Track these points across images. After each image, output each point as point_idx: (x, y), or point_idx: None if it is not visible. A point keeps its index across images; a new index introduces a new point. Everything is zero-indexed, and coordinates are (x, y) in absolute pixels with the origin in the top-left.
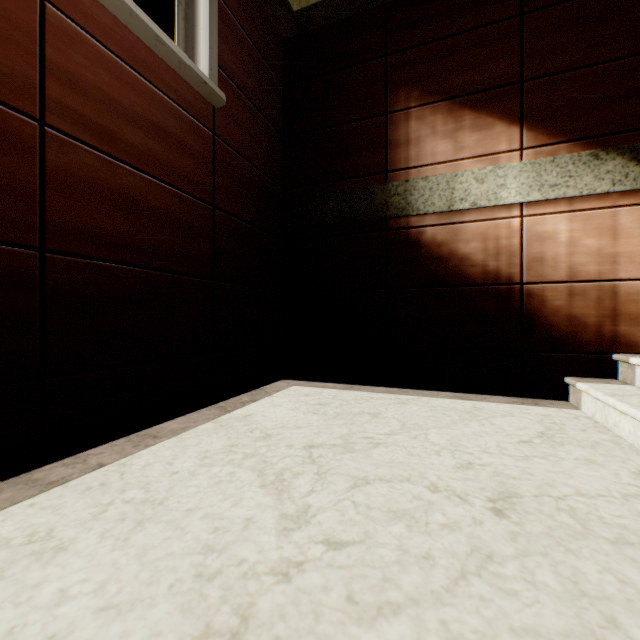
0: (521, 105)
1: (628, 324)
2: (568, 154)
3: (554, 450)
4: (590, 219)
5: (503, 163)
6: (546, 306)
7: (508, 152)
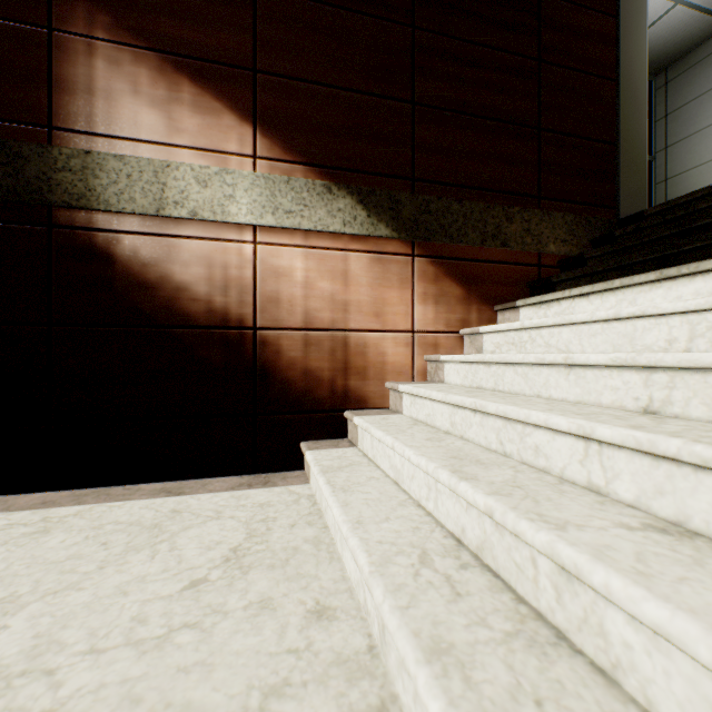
0: (255, 100)
1: (358, 378)
2: (304, 179)
3: (228, 593)
4: (325, 259)
5: (234, 168)
6: (283, 358)
7: (240, 155)
